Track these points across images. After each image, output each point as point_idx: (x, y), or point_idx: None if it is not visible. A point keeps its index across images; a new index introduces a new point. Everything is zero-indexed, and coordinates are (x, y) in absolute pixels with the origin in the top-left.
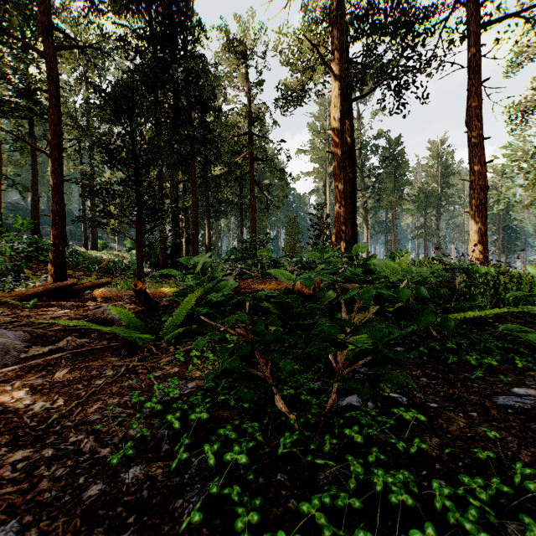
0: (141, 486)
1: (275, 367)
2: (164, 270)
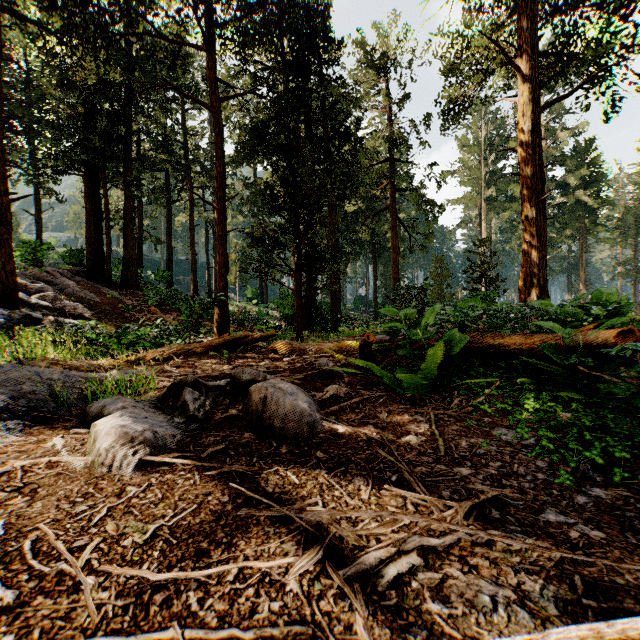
0: (626, 501)
1: (595, 425)
2: (392, 323)
